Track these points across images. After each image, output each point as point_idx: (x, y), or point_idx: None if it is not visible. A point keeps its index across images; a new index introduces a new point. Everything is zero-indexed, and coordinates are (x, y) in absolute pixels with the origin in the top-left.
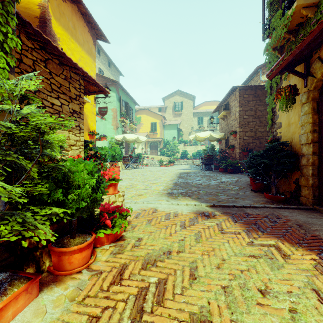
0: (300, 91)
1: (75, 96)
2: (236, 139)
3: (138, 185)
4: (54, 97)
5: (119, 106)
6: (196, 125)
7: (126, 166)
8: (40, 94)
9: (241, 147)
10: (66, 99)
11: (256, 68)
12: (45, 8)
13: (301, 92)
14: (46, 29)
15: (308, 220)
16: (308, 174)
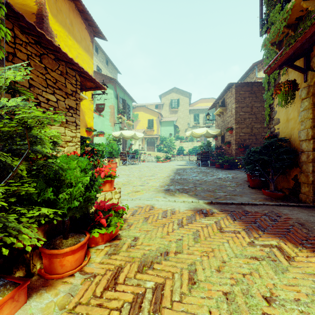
0: (299, 86)
1: (72, 92)
2: (232, 135)
3: (134, 181)
4: (49, 92)
5: (117, 103)
6: (192, 122)
7: (123, 162)
8: (34, 89)
9: (237, 143)
10: (62, 95)
11: (252, 65)
12: (42, 5)
13: (300, 87)
14: (43, 25)
15: (309, 219)
16: (308, 171)
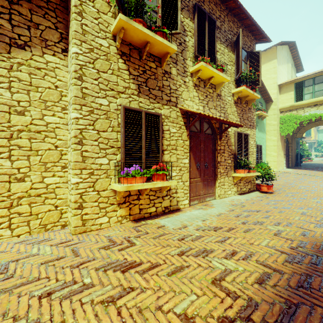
0: None
1: None
2: None
3: None
4: None
5: None
6: None
7: None
8: None
9: None
10: None
11: None
12: None
13: None
14: None
15: None
16: None
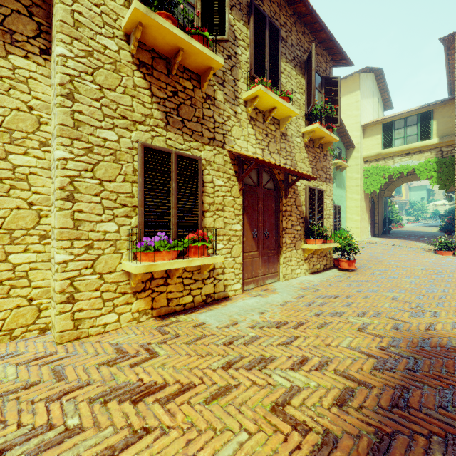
0: None
1: None
2: None
3: None
4: None
5: None
6: None
7: None
8: None
9: None
10: None
11: None
12: None
13: None
14: None
15: None
16: None
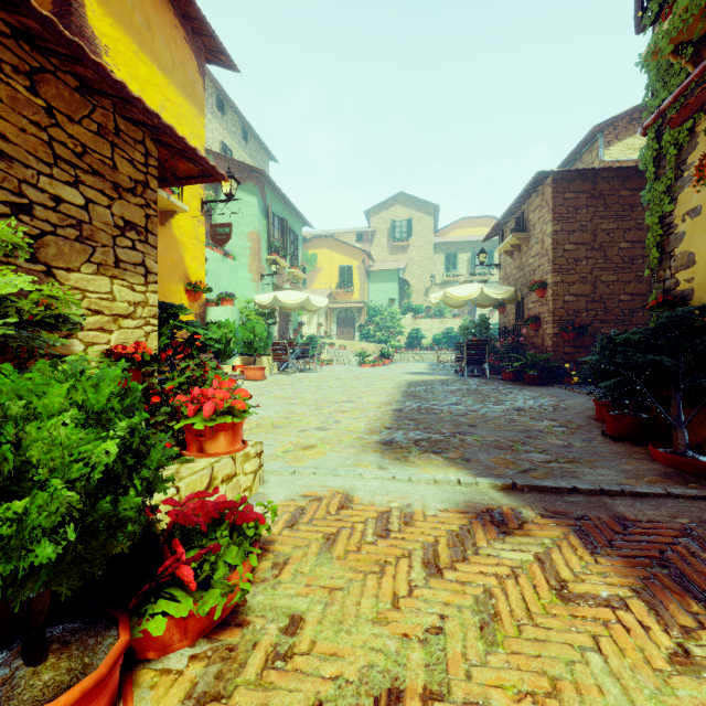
0: None
1: (133, 184)
2: (545, 302)
3: (304, 417)
4: (62, 179)
5: (267, 227)
6: (442, 273)
7: (281, 366)
8: (12, 166)
9: (558, 321)
10: (102, 190)
11: (591, 131)
12: None
13: None
14: (71, 20)
15: None
16: None
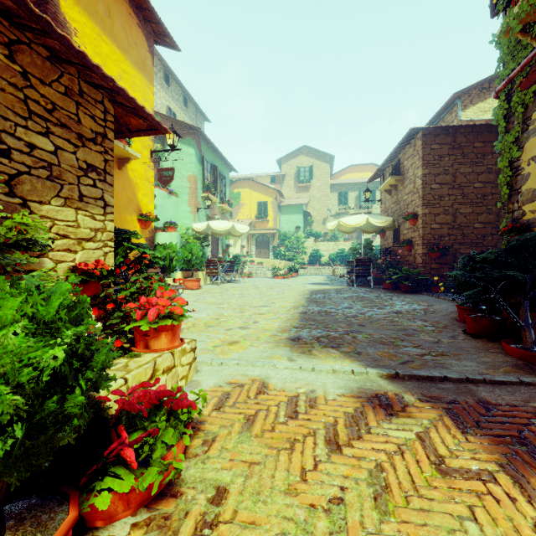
0: None
1: (94, 135)
2: (416, 229)
3: (230, 318)
4: (35, 130)
5: (202, 171)
6: (336, 207)
7: (213, 278)
8: None
9: (427, 244)
10: (69, 139)
11: (451, 97)
12: None
13: None
14: (47, 7)
15: None
16: None
